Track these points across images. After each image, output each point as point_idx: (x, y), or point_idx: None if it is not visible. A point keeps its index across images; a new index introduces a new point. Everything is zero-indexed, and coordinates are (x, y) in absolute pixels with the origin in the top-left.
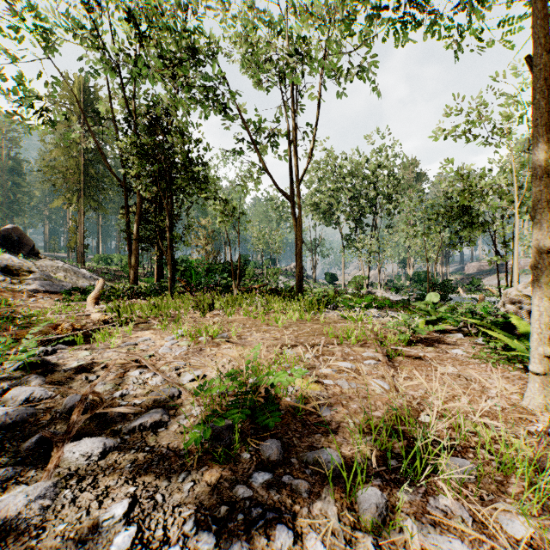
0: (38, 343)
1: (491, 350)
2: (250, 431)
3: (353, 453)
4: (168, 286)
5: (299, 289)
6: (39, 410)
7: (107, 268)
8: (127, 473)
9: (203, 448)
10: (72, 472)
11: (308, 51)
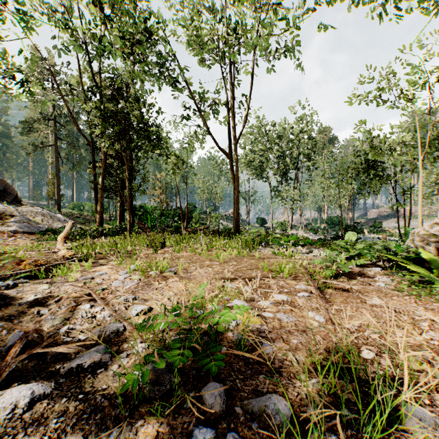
0: (3, 277)
1: (410, 282)
2: (192, 372)
3: (301, 399)
4: (128, 228)
5: (236, 230)
6: None
7: (80, 213)
8: (52, 431)
9: (140, 395)
10: None
11: (244, 32)
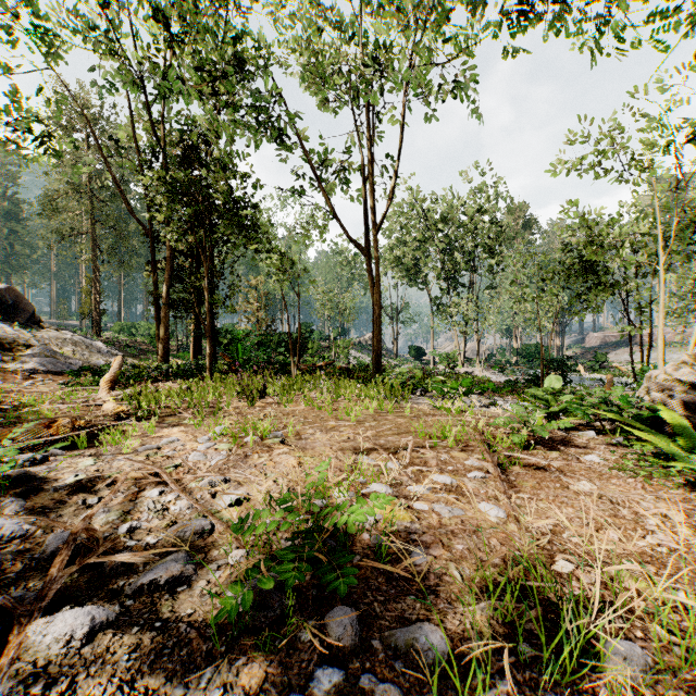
0: (25, 446)
1: (639, 456)
2: (311, 592)
3: (464, 630)
4: (207, 365)
5: (377, 368)
6: (8, 556)
7: (131, 340)
8: (123, 671)
9: (240, 624)
10: (39, 669)
11: (388, 60)
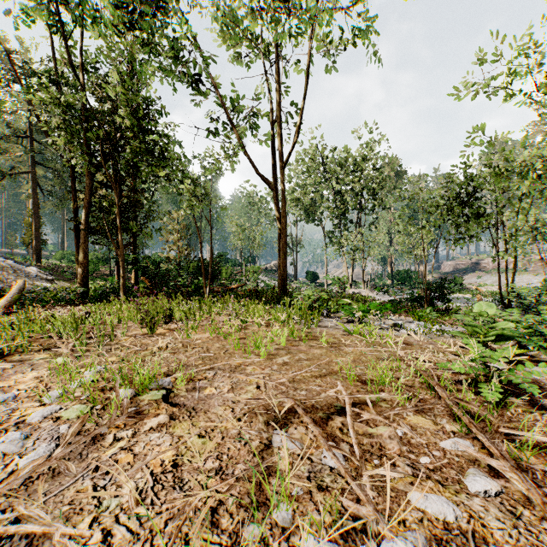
0: None
1: None
2: None
3: None
4: (121, 288)
5: (283, 290)
6: None
7: (69, 266)
8: None
9: None
10: None
11: None
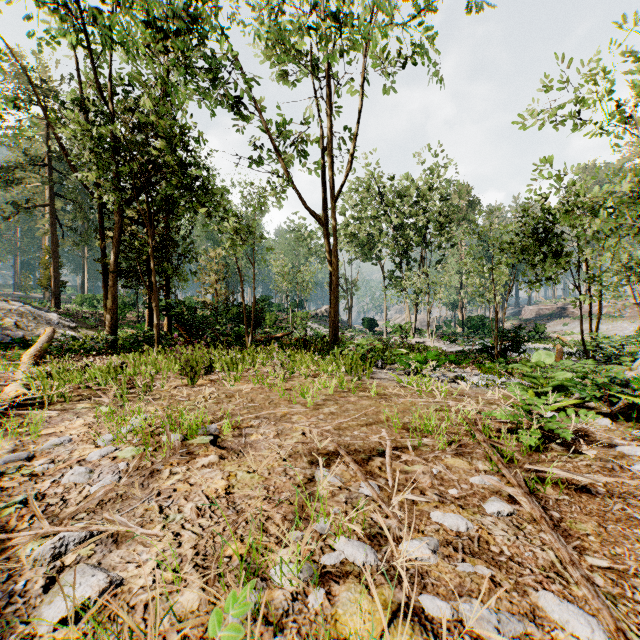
0: None
1: None
2: None
3: None
4: (155, 336)
5: (334, 339)
6: None
7: (91, 312)
8: None
9: None
10: None
11: (347, 15)
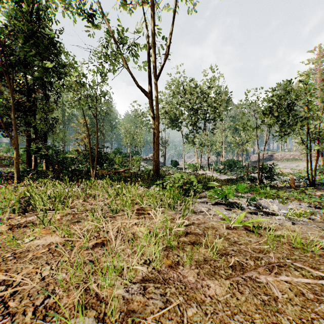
0: None
1: None
2: None
3: None
4: (15, 172)
5: (156, 173)
6: None
7: (11, 156)
8: None
9: None
10: None
11: None
